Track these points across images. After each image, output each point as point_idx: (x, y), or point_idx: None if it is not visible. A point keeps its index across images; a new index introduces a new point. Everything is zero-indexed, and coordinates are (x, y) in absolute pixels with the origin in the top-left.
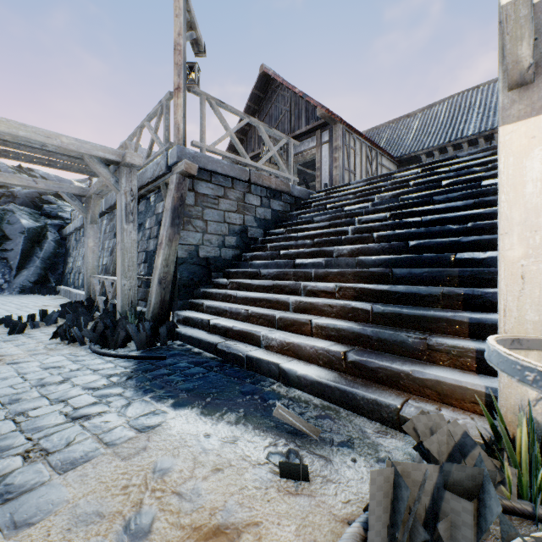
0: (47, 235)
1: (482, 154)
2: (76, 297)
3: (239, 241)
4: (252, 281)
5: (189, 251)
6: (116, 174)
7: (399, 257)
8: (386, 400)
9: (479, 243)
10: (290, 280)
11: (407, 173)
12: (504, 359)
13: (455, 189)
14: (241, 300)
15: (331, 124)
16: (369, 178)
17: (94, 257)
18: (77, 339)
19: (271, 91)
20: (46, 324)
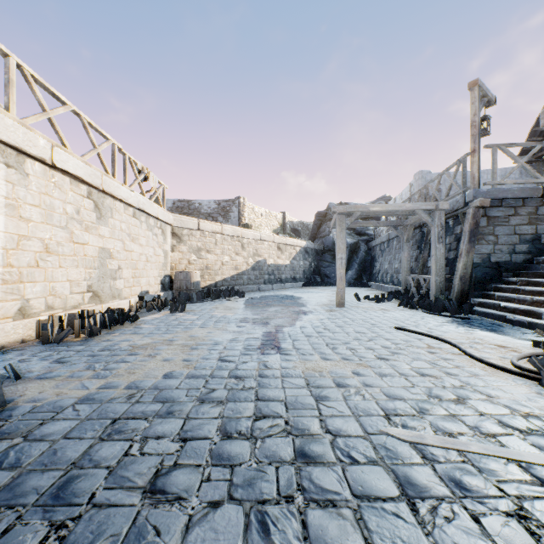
0: (360, 248)
1: None
2: (388, 289)
3: (530, 248)
4: (540, 279)
5: (481, 258)
6: (429, 215)
7: None
8: None
9: None
10: None
11: None
12: None
13: None
14: (528, 292)
15: None
16: None
17: (407, 263)
18: (413, 306)
19: None
20: (386, 301)
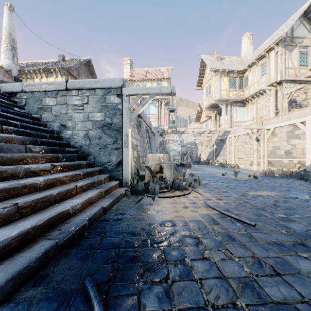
0: None
1: None
2: None
3: None
4: None
5: None
6: None
7: (49, 147)
8: (120, 192)
9: (62, 144)
10: None
11: None
12: (164, 163)
13: (2, 105)
14: None
15: None
16: None
17: None
18: None
19: None
20: None
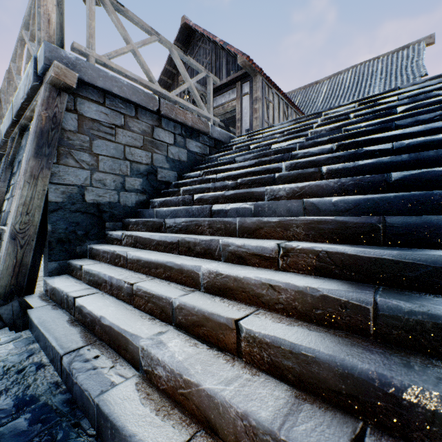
0: None
1: (436, 81)
2: None
3: (145, 184)
4: (151, 235)
5: (68, 194)
6: None
7: (383, 196)
8: None
9: None
10: (203, 234)
11: (342, 108)
12: None
13: (422, 112)
14: (132, 263)
15: (251, 75)
16: (295, 119)
17: None
18: None
19: (193, 44)
20: None
